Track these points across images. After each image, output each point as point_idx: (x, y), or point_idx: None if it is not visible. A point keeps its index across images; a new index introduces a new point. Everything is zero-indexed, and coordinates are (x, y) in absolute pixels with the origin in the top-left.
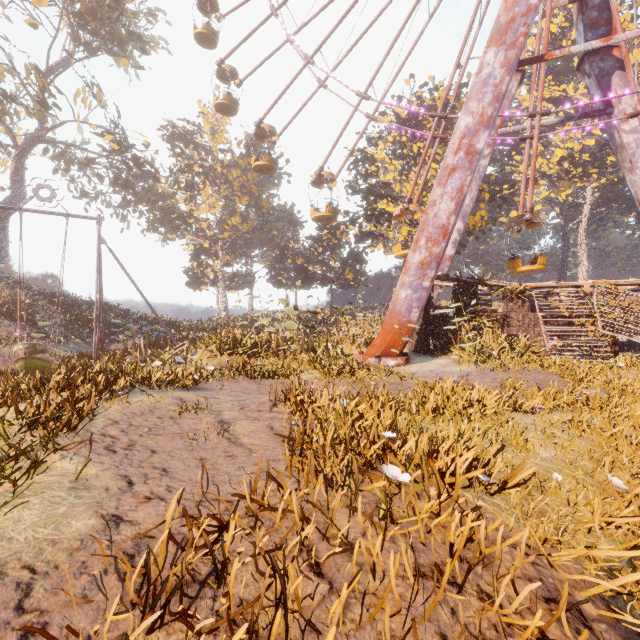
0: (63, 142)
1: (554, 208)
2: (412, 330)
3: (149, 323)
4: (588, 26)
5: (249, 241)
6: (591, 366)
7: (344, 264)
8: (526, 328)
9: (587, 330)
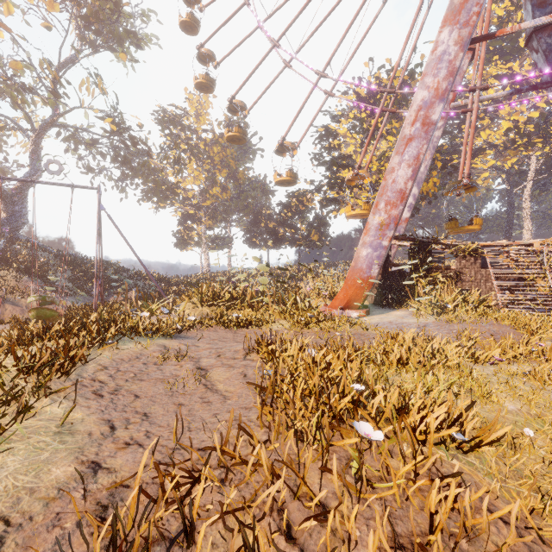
0: (72, 126)
1: (500, 175)
2: (372, 285)
3: (143, 278)
4: (536, 5)
5: (228, 208)
6: (543, 319)
7: (310, 227)
8: (478, 283)
9: (537, 285)
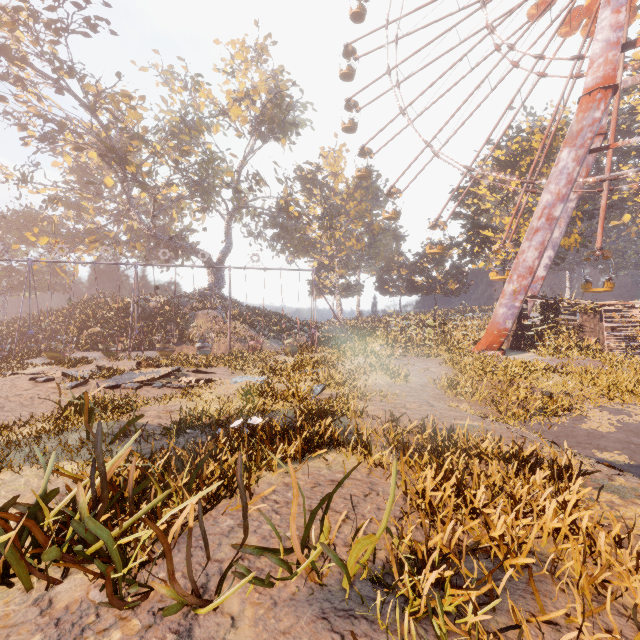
0: (252, 206)
1: None
2: (507, 334)
3: (302, 326)
4: None
5: (360, 257)
6: (633, 358)
7: (447, 276)
8: (597, 333)
9: None
